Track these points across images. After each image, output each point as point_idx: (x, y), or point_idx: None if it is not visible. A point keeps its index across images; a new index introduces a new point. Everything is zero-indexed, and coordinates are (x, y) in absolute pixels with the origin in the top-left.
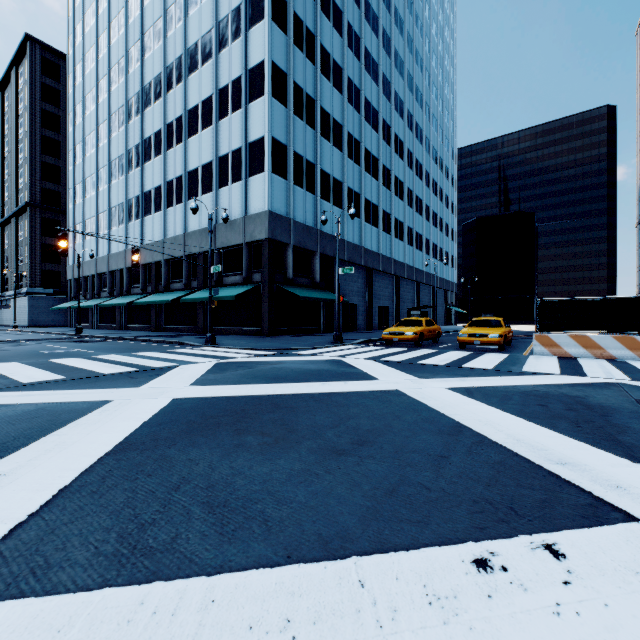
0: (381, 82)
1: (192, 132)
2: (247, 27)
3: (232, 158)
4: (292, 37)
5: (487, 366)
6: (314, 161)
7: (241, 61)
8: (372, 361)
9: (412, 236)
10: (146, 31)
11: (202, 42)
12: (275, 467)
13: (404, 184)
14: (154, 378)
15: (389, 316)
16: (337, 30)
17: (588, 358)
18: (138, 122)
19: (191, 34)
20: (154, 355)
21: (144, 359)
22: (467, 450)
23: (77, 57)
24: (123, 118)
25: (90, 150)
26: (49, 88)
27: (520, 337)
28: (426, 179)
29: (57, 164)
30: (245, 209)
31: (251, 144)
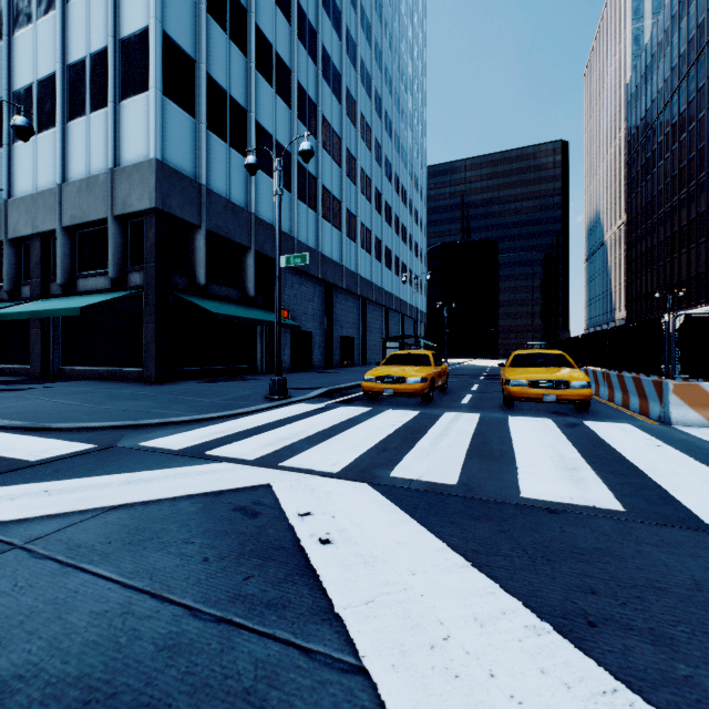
0: (344, 36)
1: (21, 22)
2: None
3: (91, 67)
4: None
5: None
6: (246, 105)
7: None
8: (376, 496)
9: (381, 250)
10: None
11: None
12: None
13: (372, 182)
14: None
15: (354, 349)
16: None
17: None
18: None
19: None
20: None
21: None
22: None
23: None
24: None
25: None
26: None
27: None
28: (395, 183)
29: None
30: (114, 156)
31: (125, 41)
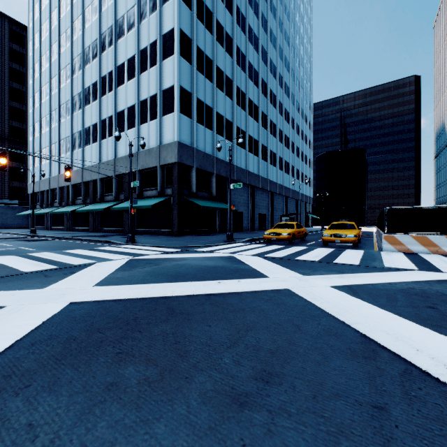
0: (260, 51)
1: (120, 83)
2: (161, 3)
3: (150, 102)
4: (195, 12)
5: (354, 262)
6: (212, 106)
7: (157, 29)
8: (258, 257)
9: (282, 163)
10: (86, 8)
11: (128, 15)
12: (148, 445)
13: (276, 126)
14: (66, 276)
15: (266, 221)
16: (229, 10)
17: (427, 254)
18: (80, 76)
19: (119, 9)
20: (80, 252)
21: (69, 256)
22: (402, 391)
23: (35, 28)
24: (69, 73)
25: (45, 97)
26: (15, 51)
27: (362, 236)
28: (292, 123)
29: (21, 108)
30: (160, 140)
31: (164, 91)
